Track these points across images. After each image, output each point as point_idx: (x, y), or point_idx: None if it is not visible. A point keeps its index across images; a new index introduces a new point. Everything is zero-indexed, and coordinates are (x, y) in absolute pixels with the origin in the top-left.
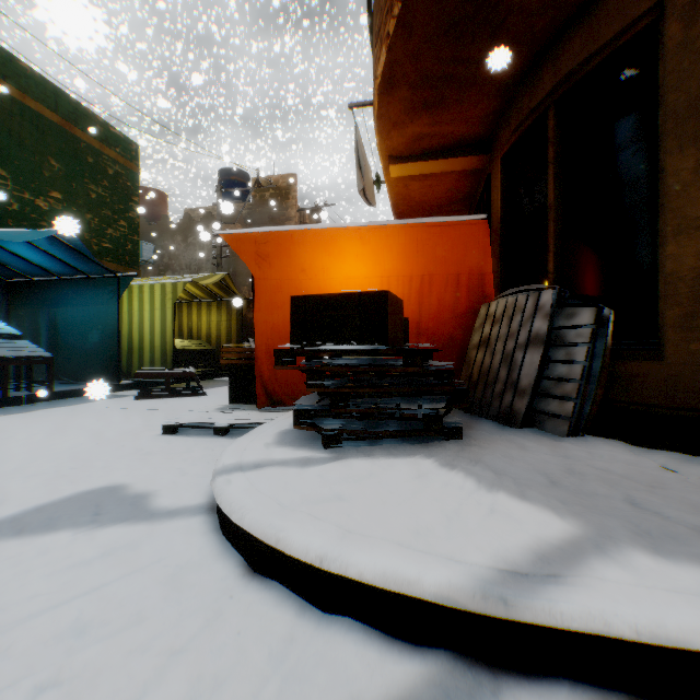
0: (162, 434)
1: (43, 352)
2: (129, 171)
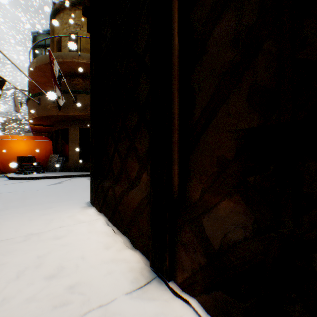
0: None
1: None
2: None
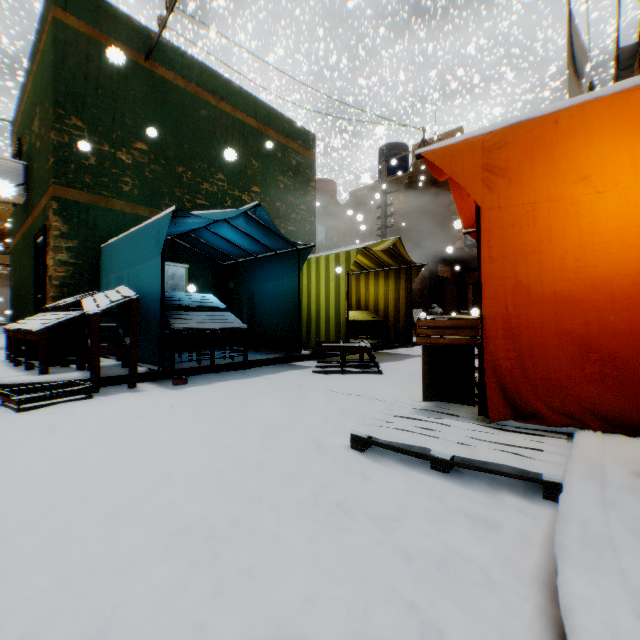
0: (350, 448)
1: (239, 324)
2: (307, 159)
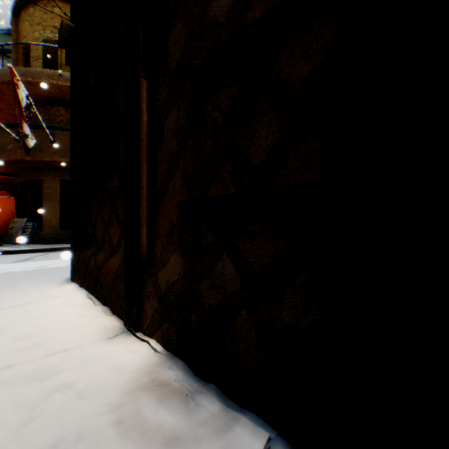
0: None
1: None
2: None
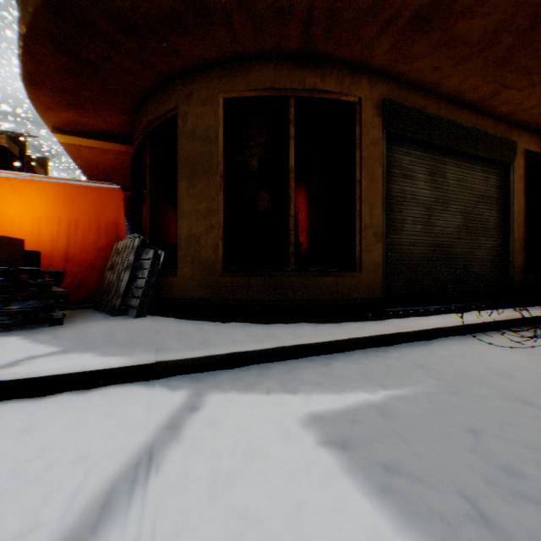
0: None
1: None
2: None
